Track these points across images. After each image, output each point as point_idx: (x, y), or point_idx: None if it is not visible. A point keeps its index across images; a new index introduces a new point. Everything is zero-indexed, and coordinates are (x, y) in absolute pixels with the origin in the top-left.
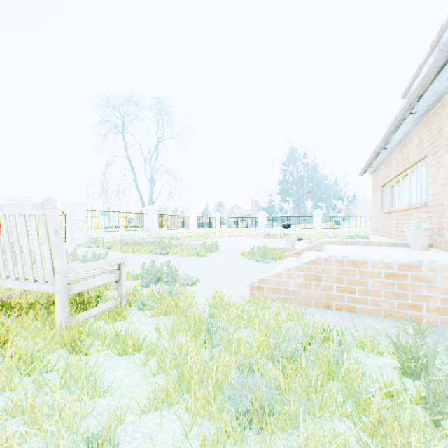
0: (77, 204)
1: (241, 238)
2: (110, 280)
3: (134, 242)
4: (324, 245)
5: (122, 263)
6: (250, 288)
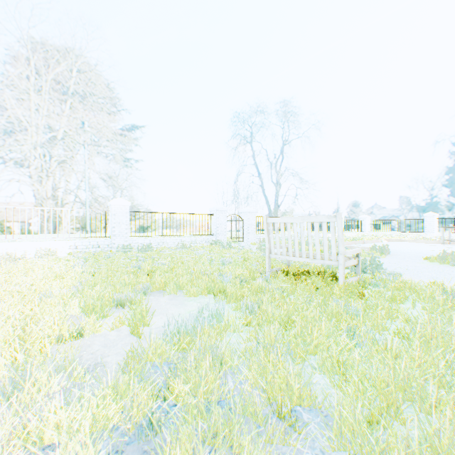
0: (250, 211)
1: (406, 243)
2: (354, 263)
3: (299, 243)
4: None
5: (359, 253)
6: None
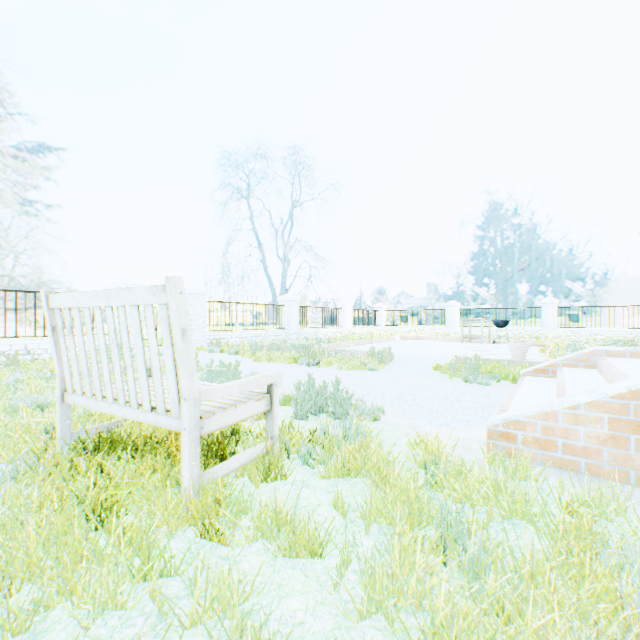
0: (196, 293)
1: (422, 341)
2: (258, 410)
3: (270, 346)
4: (599, 357)
5: (274, 383)
6: (488, 436)
